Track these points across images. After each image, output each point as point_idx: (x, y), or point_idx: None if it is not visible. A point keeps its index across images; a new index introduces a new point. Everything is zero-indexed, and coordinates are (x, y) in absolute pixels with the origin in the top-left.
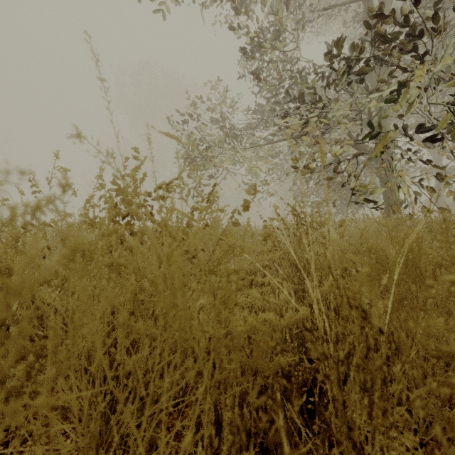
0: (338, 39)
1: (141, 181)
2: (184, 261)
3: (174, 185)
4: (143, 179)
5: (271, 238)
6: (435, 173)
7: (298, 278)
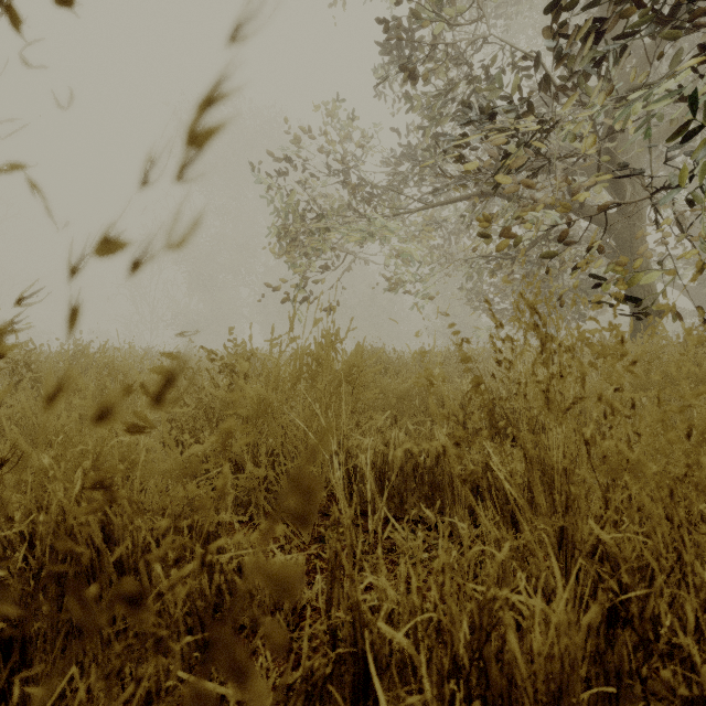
0: None
1: None
2: None
3: None
4: None
5: None
6: None
7: (548, 496)
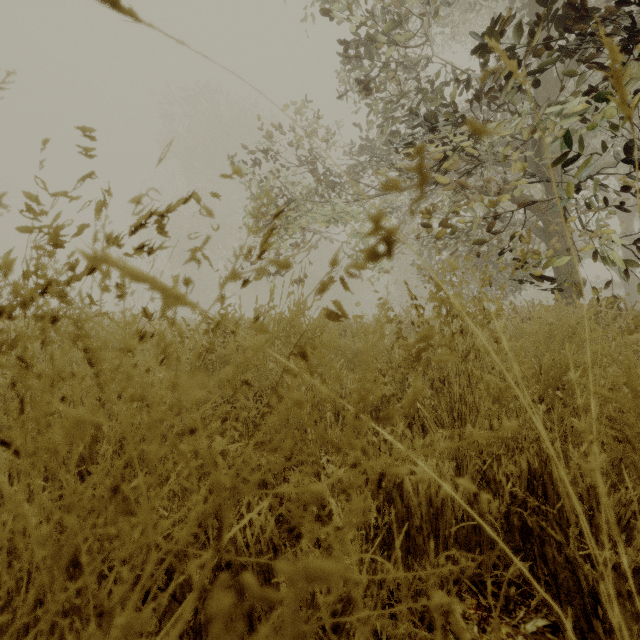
0: (498, 17)
1: (99, 208)
2: (157, 445)
3: (144, 195)
4: (104, 203)
5: (438, 355)
6: (625, 241)
7: (450, 415)
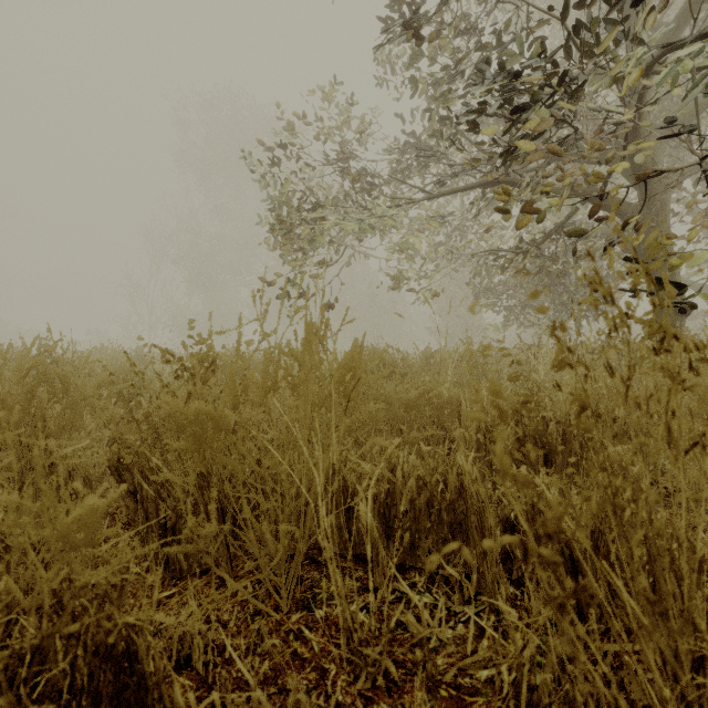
0: None
1: None
2: None
3: None
4: None
5: None
6: None
7: (678, 598)
